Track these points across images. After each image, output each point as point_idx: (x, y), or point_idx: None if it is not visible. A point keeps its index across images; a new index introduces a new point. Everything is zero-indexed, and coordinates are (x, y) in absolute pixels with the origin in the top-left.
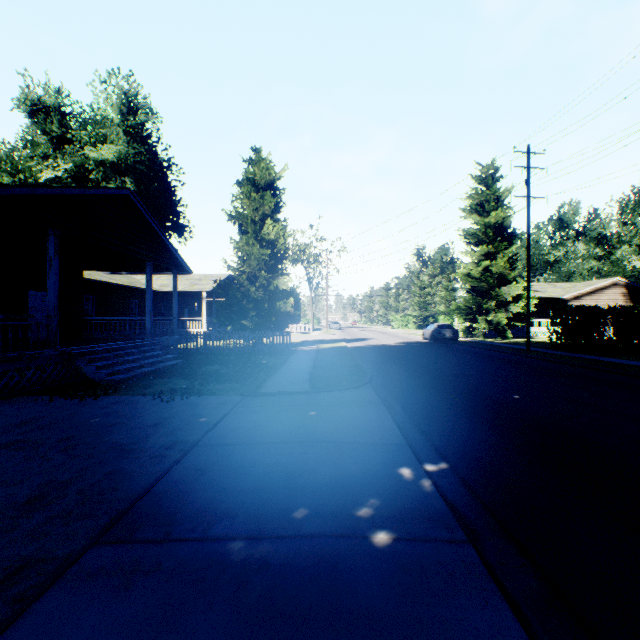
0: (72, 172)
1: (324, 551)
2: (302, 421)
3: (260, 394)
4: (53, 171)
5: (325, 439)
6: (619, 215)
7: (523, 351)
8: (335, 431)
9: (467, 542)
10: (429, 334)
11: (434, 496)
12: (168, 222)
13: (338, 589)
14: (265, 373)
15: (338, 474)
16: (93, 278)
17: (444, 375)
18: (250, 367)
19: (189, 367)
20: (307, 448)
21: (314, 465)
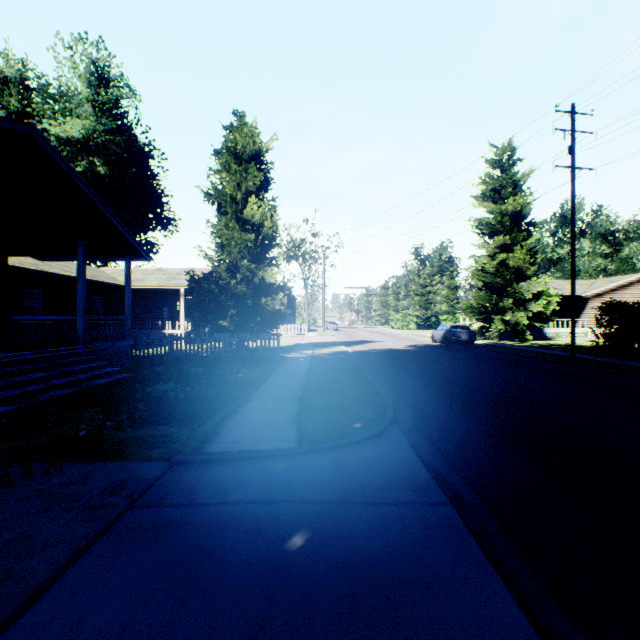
0: None
1: None
2: (263, 595)
3: (201, 458)
4: None
5: None
6: None
7: (567, 358)
8: None
9: None
10: (440, 336)
11: None
12: (152, 214)
13: None
14: (233, 399)
15: None
16: (34, 268)
17: (500, 402)
18: (216, 387)
19: (131, 386)
20: None
21: None
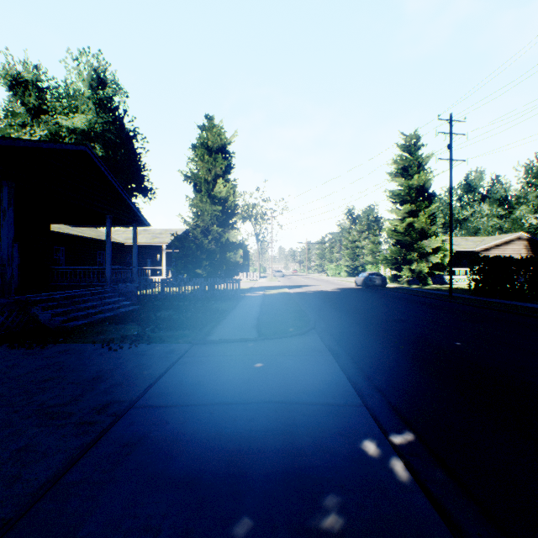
0: (47, 138)
1: None
2: (249, 374)
3: (208, 342)
4: (30, 137)
5: (274, 399)
6: (525, 178)
7: (446, 296)
8: (284, 387)
9: None
10: (361, 281)
11: (413, 490)
12: (134, 184)
13: None
14: (215, 319)
15: (291, 453)
16: (62, 231)
17: (382, 320)
18: (201, 312)
19: (145, 312)
20: (254, 412)
21: (262, 439)
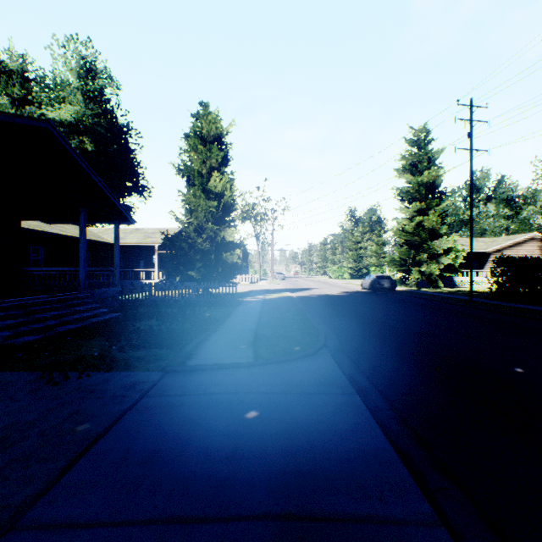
0: None
1: None
2: (236, 437)
3: (186, 369)
4: None
5: (275, 507)
6: None
7: (466, 302)
8: (292, 471)
9: None
10: (368, 284)
11: None
12: (129, 183)
13: None
14: (203, 331)
15: None
16: (39, 229)
17: (406, 333)
18: (189, 322)
19: (123, 322)
20: None
21: None
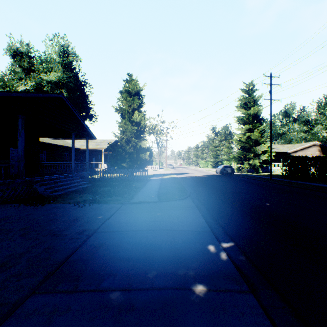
0: (34, 87)
1: (166, 299)
2: (153, 218)
3: (131, 203)
4: (24, 86)
5: (166, 228)
6: (317, 109)
7: (268, 179)
8: (171, 224)
9: (249, 292)
10: (219, 170)
11: (228, 262)
12: (84, 113)
13: (175, 325)
14: (134, 191)
15: (174, 249)
16: (45, 141)
17: (228, 192)
18: (126, 188)
19: (94, 188)
20: (156, 234)
21: (160, 244)
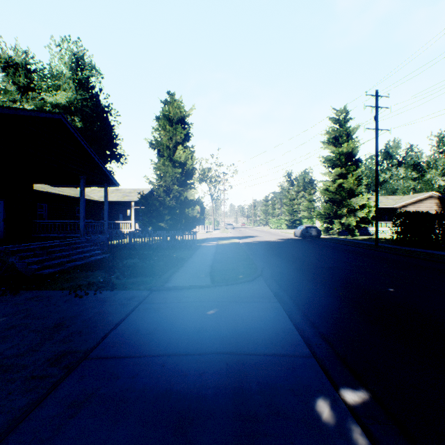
0: None
1: None
2: (201, 322)
3: (166, 288)
4: None
5: (225, 349)
6: (437, 146)
7: (373, 246)
8: (235, 336)
9: None
10: (299, 233)
11: None
12: (109, 151)
13: None
14: (174, 266)
15: (242, 417)
16: (44, 190)
17: (320, 267)
18: (162, 260)
19: (113, 260)
20: (205, 365)
21: (212, 398)
